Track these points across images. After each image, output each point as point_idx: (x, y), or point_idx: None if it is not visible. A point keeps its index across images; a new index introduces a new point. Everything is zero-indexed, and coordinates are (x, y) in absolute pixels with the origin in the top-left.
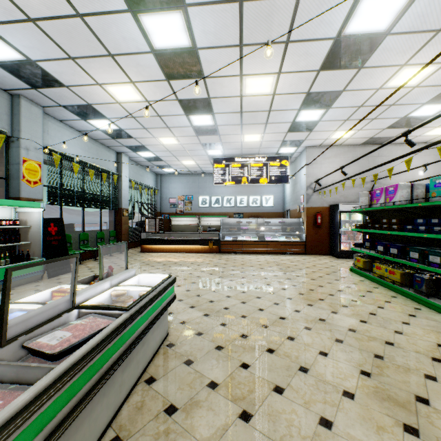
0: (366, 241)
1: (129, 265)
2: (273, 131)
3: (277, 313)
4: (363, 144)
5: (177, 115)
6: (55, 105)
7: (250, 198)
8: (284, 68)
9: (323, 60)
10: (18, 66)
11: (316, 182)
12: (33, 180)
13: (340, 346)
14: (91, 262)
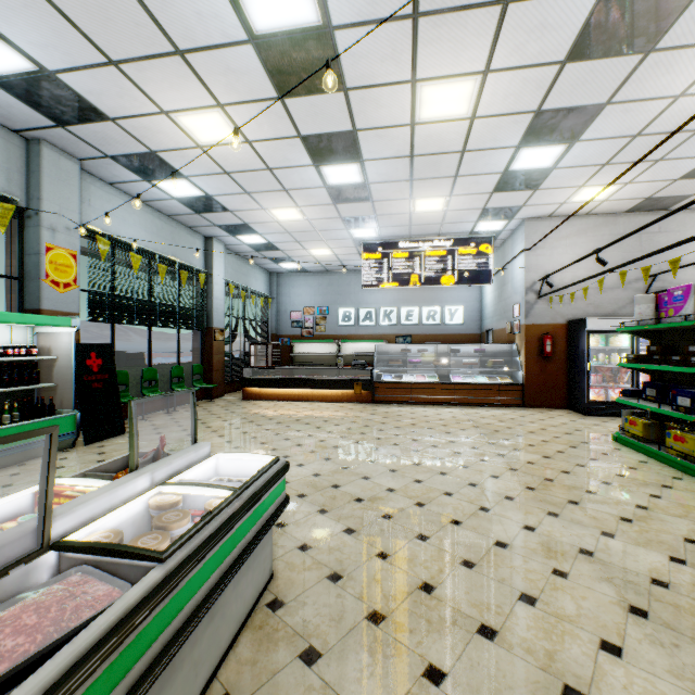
0: (647, 387)
1: (220, 423)
2: (468, 190)
3: (489, 533)
4: (630, 211)
5: (300, 166)
6: (98, 155)
7: (423, 310)
8: (497, 61)
9: (575, 39)
10: (28, 84)
11: (543, 280)
12: (63, 280)
13: (644, 629)
14: (160, 417)
